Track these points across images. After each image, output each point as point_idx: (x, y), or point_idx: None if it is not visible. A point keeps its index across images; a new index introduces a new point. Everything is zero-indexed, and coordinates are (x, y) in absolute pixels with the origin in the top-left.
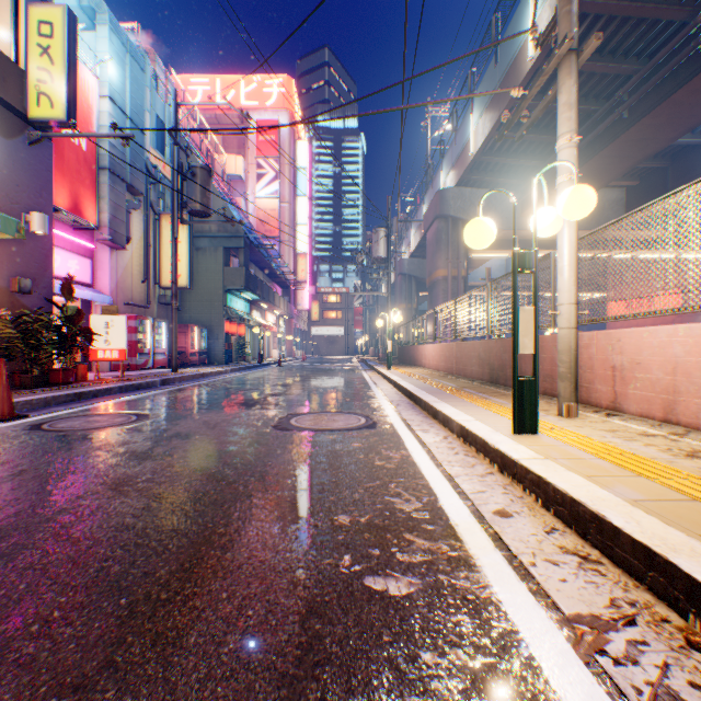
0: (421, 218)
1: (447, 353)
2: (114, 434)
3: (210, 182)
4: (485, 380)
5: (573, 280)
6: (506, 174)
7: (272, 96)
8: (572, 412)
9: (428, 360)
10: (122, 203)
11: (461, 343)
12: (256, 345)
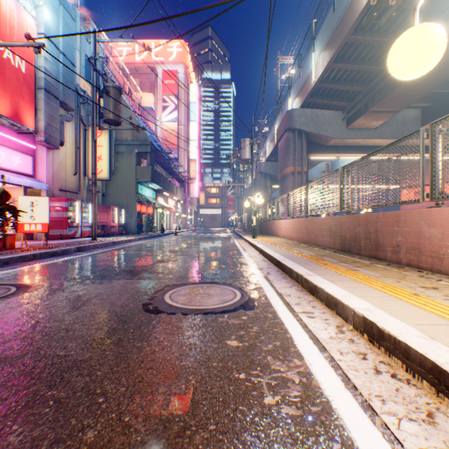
0: (274, 133)
1: (299, 226)
2: None
3: (121, 98)
4: (337, 249)
5: None
6: (337, 98)
7: (173, 54)
8: None
9: (283, 232)
10: (55, 115)
11: (312, 218)
12: (161, 221)
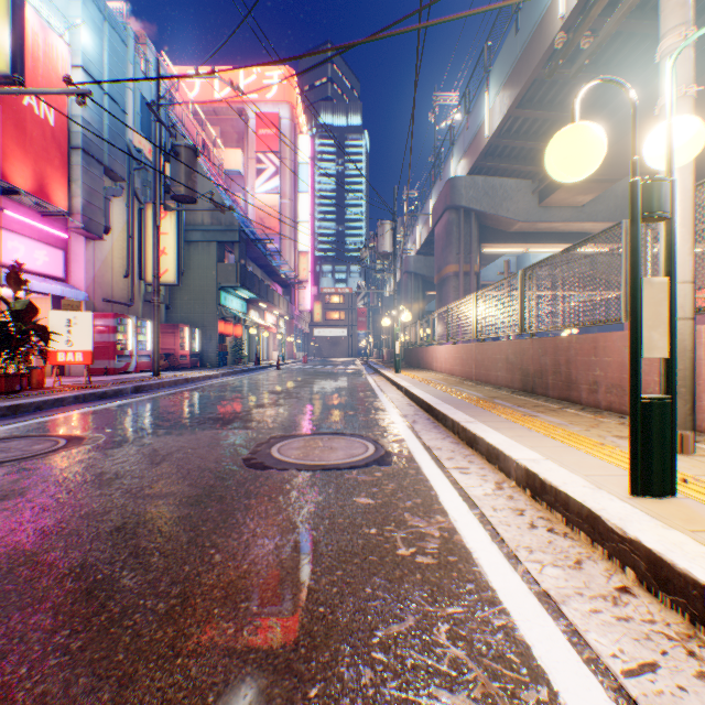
0: (428, 212)
1: (464, 355)
2: (5, 476)
3: (197, 163)
4: (516, 388)
5: (689, 247)
6: (523, 160)
7: (272, 89)
8: (687, 445)
9: (440, 364)
10: (98, 187)
11: (483, 344)
12: (255, 347)
